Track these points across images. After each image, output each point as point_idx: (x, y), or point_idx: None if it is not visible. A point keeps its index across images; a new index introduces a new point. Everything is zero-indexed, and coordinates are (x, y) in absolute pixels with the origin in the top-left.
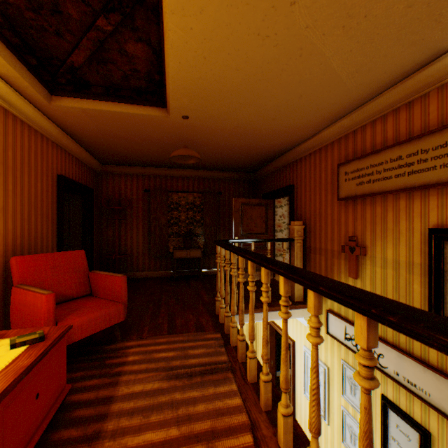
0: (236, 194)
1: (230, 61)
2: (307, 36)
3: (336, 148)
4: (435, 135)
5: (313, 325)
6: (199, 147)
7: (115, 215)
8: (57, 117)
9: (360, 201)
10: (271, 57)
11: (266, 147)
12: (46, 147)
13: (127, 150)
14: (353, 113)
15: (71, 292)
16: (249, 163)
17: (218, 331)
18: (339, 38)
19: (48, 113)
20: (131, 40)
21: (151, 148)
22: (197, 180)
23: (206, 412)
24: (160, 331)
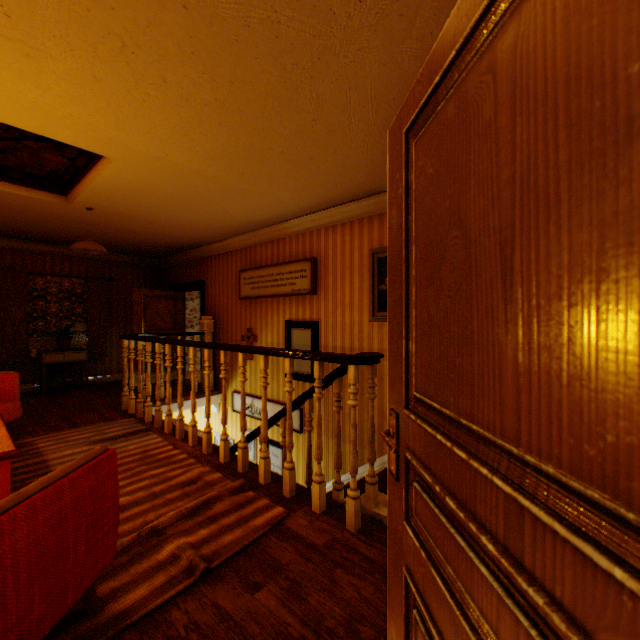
0: (136, 282)
1: (152, 193)
2: (209, 198)
3: (240, 256)
4: (287, 265)
5: (208, 365)
6: (94, 229)
7: None
8: None
9: (254, 301)
10: (184, 199)
11: (177, 241)
12: None
13: None
14: (250, 234)
15: None
16: (155, 250)
17: (131, 417)
18: (229, 202)
19: None
20: (53, 154)
21: (18, 220)
22: (78, 262)
23: (138, 447)
24: (62, 429)
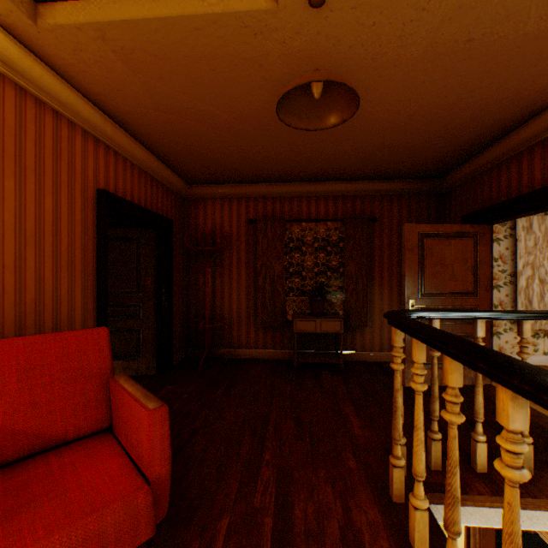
0: (402, 220)
1: None
2: None
3: None
4: None
5: None
6: None
7: (204, 261)
8: (74, 73)
9: None
10: None
11: (504, 91)
12: (67, 137)
13: (214, 147)
14: None
15: (61, 428)
16: (438, 154)
17: None
18: None
19: (54, 62)
20: None
21: (252, 137)
22: (332, 200)
23: None
24: None
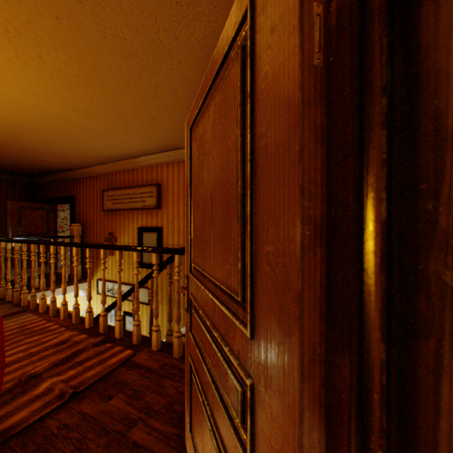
0: (11, 196)
1: (28, 129)
2: (78, 136)
3: (103, 179)
4: (140, 188)
5: (76, 259)
6: None
7: None
8: None
9: (115, 213)
10: (57, 135)
11: (50, 165)
12: None
13: None
14: (111, 164)
15: None
16: (30, 171)
17: (8, 303)
18: (94, 141)
19: None
20: None
21: None
22: None
23: (15, 324)
24: None
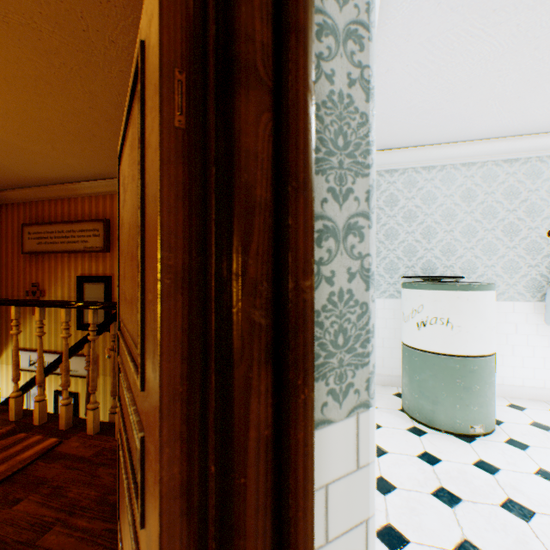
0: None
1: None
2: None
3: (24, 210)
4: (80, 224)
5: None
6: None
7: None
8: None
9: (42, 256)
10: None
11: None
12: None
13: None
14: (36, 189)
15: None
16: None
17: None
18: (5, 156)
19: None
20: None
21: None
22: None
23: None
24: None
